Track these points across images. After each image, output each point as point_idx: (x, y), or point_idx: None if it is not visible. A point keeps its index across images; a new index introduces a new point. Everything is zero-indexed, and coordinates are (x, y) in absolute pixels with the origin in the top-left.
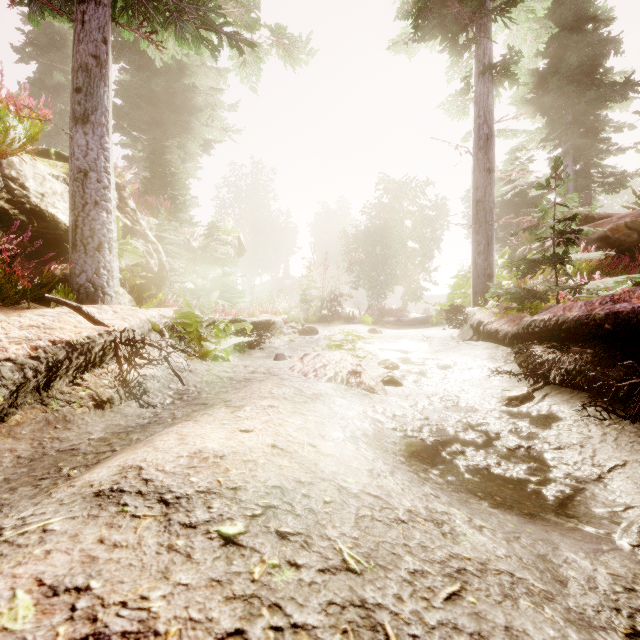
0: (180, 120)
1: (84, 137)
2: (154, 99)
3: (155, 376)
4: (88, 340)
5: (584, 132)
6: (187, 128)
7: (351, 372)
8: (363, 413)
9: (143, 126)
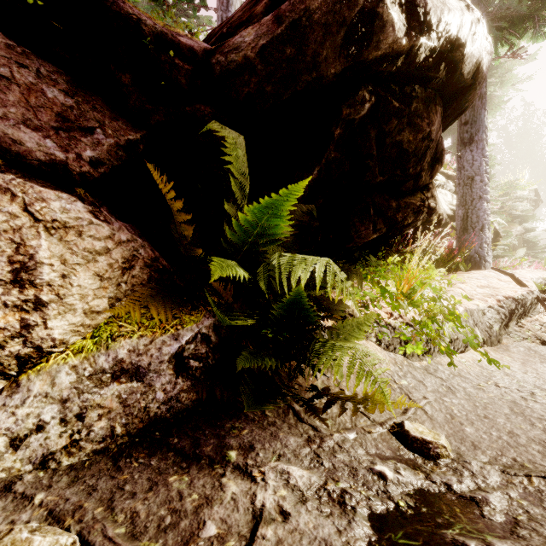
0: None
1: (470, 154)
2: None
3: None
4: (522, 297)
5: None
6: None
7: None
8: None
9: None
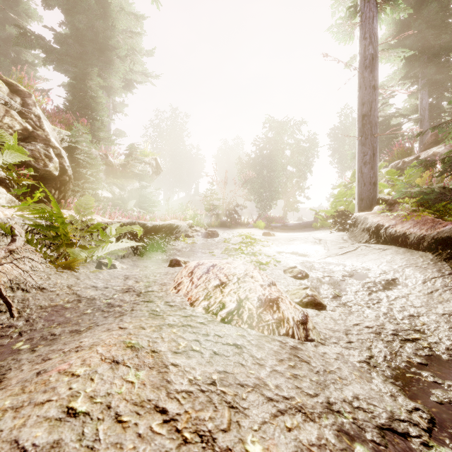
0: (102, 56)
1: None
2: (80, 38)
3: None
4: None
5: (437, 71)
6: (109, 64)
7: (263, 301)
8: None
9: (69, 59)
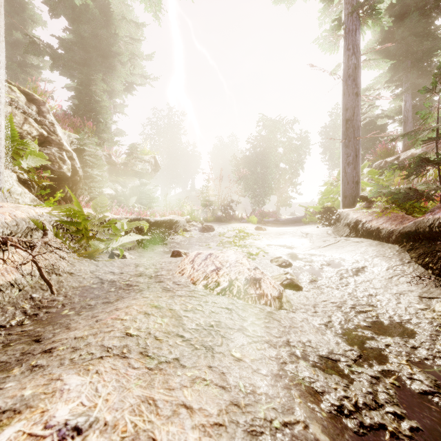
0: (105, 62)
1: None
2: (85, 45)
3: (16, 284)
4: None
5: (420, 75)
6: (111, 69)
7: (249, 280)
8: (279, 373)
9: (75, 65)
